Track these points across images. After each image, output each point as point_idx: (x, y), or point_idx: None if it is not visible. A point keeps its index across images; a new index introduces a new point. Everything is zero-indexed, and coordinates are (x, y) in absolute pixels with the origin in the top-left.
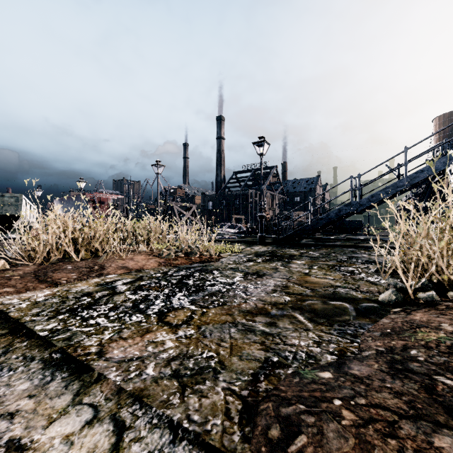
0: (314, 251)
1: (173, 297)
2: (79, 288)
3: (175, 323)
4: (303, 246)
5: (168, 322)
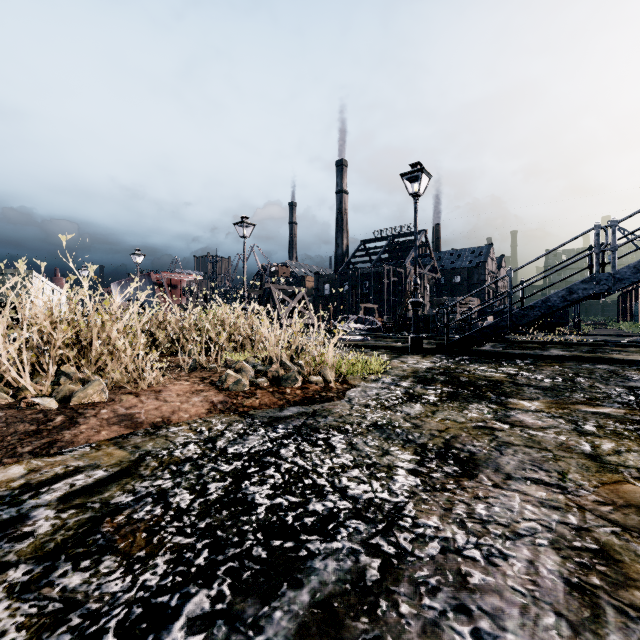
0: (532, 371)
1: None
2: None
3: None
4: (497, 358)
5: None
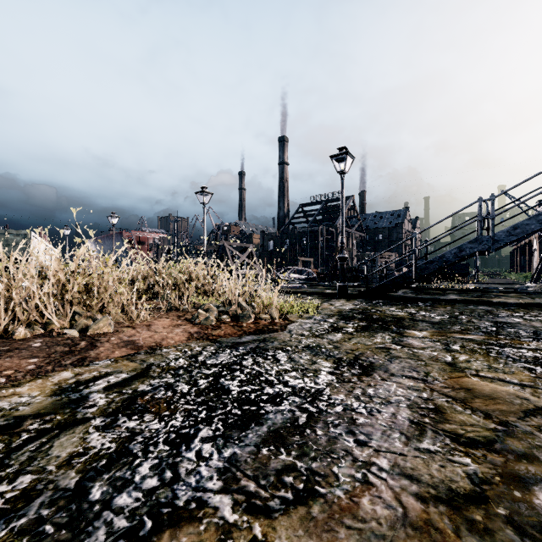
0: (428, 311)
1: (185, 447)
2: (14, 400)
3: None
4: (404, 301)
5: None
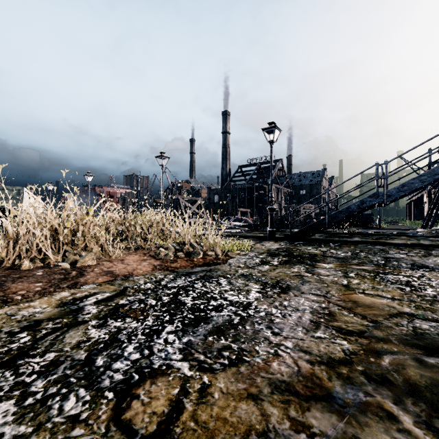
0: (336, 249)
1: (156, 337)
2: (31, 310)
3: (144, 429)
4: (319, 242)
5: (130, 425)
